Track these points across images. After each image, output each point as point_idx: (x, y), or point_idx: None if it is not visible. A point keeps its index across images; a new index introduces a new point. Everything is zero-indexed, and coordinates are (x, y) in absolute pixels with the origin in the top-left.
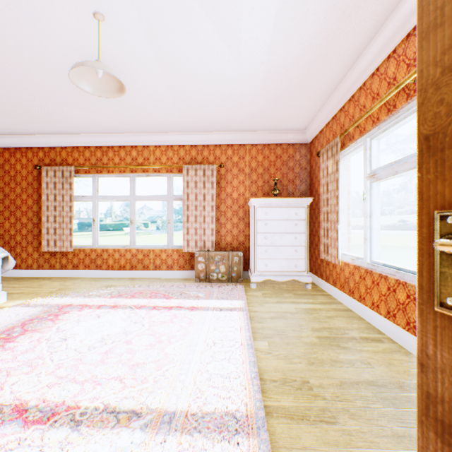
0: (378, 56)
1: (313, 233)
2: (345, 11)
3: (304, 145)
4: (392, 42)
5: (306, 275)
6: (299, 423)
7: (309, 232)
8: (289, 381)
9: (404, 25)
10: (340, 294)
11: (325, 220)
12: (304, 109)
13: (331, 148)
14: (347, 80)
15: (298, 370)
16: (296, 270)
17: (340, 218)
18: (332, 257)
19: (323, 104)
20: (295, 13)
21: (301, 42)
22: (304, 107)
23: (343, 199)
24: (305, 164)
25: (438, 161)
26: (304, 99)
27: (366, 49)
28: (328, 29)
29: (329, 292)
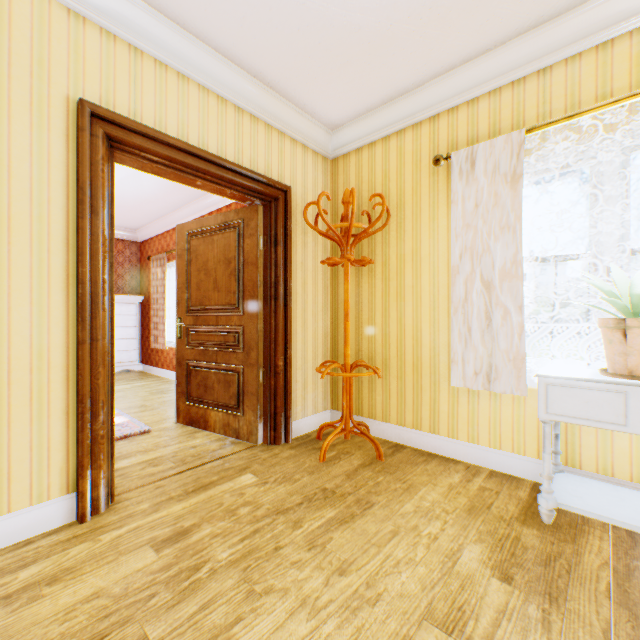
0: (189, 216)
1: (145, 327)
2: (167, 192)
3: (136, 243)
4: (195, 215)
5: (138, 364)
6: (142, 412)
7: (141, 326)
8: (135, 406)
9: (200, 211)
10: (167, 372)
11: (156, 316)
12: (138, 219)
13: (161, 260)
14: (172, 217)
15: (139, 403)
16: (129, 360)
17: (168, 314)
18: (161, 345)
19: (154, 220)
20: (135, 183)
21: (138, 192)
22: (138, 218)
23: (171, 299)
24: (137, 261)
25: (179, 307)
26: (138, 214)
27: (182, 208)
28: (158, 194)
29: (159, 374)
